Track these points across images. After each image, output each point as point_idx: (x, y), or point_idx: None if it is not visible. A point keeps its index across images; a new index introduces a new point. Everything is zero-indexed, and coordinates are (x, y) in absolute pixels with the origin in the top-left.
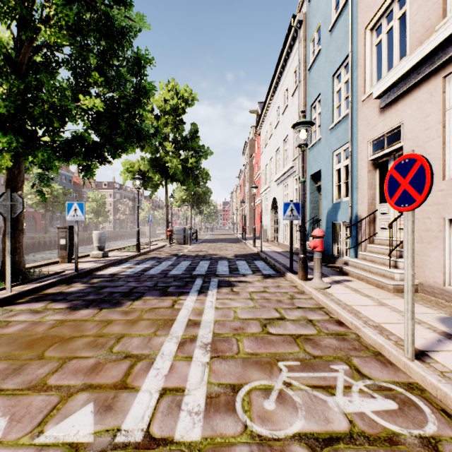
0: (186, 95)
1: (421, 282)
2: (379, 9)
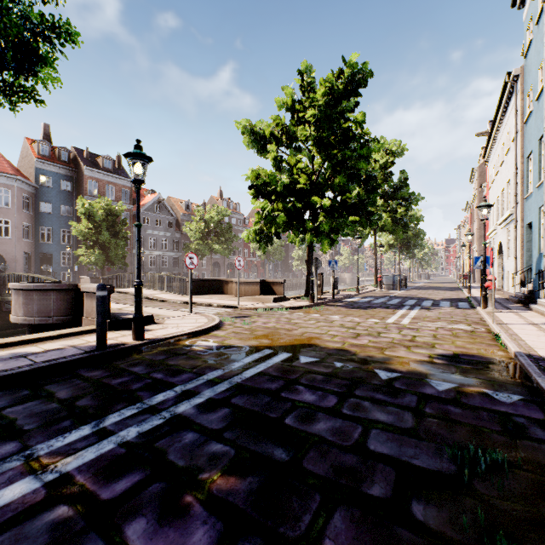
0: (395, 149)
1: None
2: None
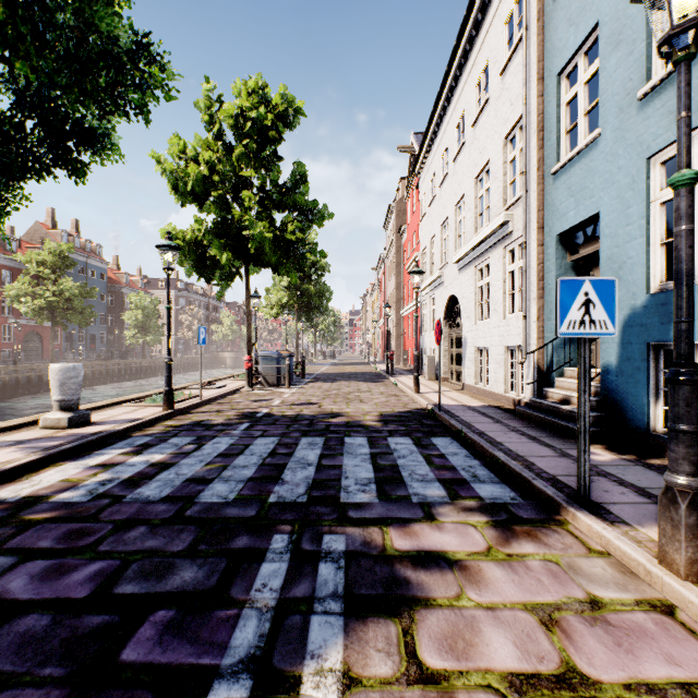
0: (284, 106)
1: None
2: None
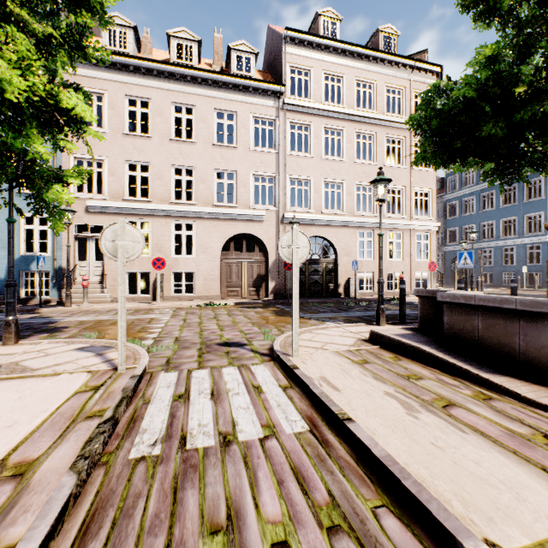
0: None
1: (116, 297)
2: (85, 154)
